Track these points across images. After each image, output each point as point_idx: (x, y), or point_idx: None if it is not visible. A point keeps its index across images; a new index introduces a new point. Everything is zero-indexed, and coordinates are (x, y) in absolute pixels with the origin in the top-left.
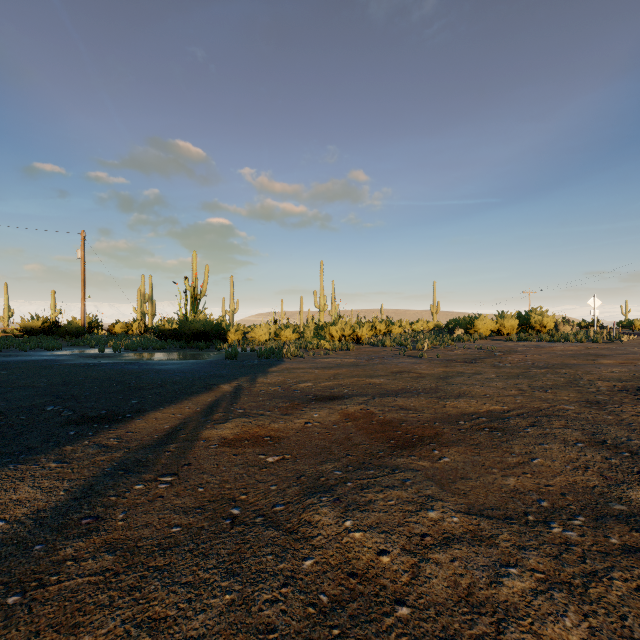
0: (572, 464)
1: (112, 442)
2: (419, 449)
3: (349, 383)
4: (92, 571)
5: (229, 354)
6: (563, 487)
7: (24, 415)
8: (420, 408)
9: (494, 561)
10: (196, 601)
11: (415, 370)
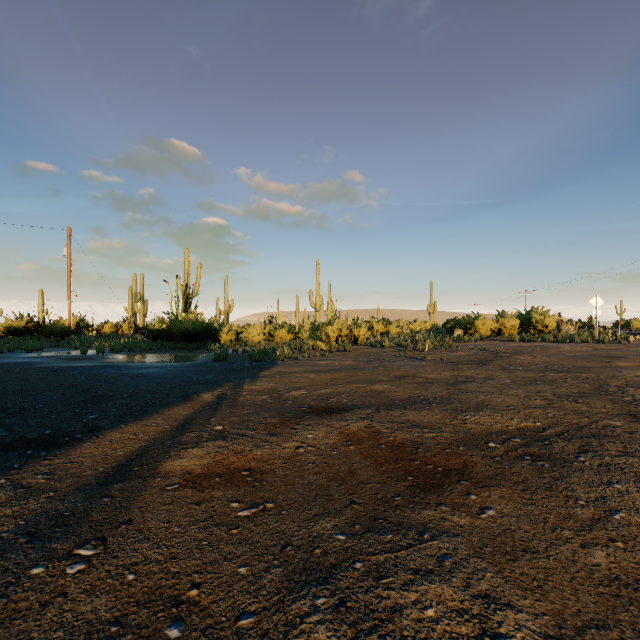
0: None
1: (38, 480)
2: (448, 492)
3: (348, 390)
4: None
5: (218, 356)
6: None
7: None
8: (436, 425)
9: None
10: None
11: (420, 374)
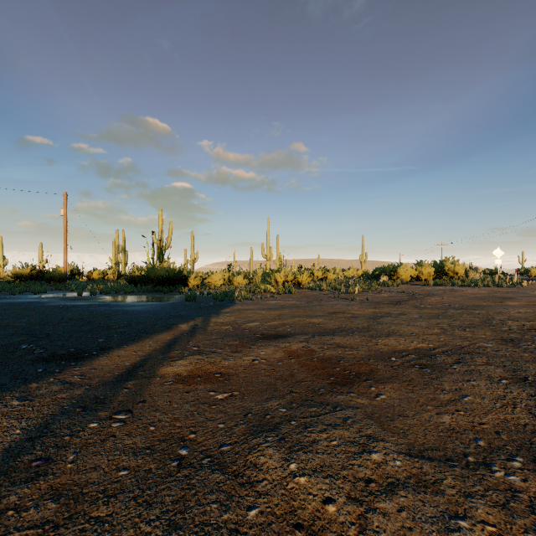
0: (500, 401)
1: (75, 379)
2: (357, 386)
3: (292, 323)
4: (31, 523)
5: (188, 297)
6: (496, 425)
7: None
8: (355, 346)
9: (442, 511)
10: None
11: (348, 311)
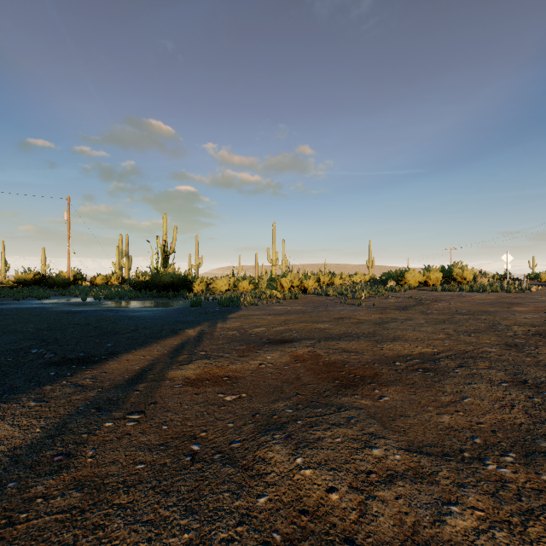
0: (499, 402)
1: (87, 382)
2: (361, 388)
3: (298, 328)
4: (60, 509)
5: (194, 302)
6: (493, 424)
7: (11, 357)
8: (360, 350)
9: (436, 499)
10: (156, 540)
11: (355, 316)
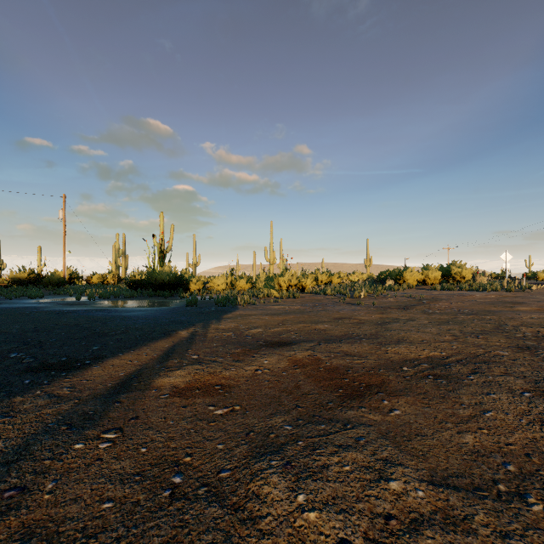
0: (526, 417)
1: (64, 392)
2: (368, 399)
3: (296, 329)
4: None
5: (189, 302)
6: (525, 446)
7: None
8: (364, 354)
9: None
10: None
11: (355, 316)
